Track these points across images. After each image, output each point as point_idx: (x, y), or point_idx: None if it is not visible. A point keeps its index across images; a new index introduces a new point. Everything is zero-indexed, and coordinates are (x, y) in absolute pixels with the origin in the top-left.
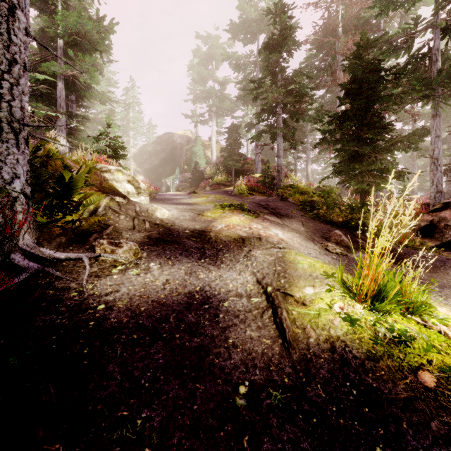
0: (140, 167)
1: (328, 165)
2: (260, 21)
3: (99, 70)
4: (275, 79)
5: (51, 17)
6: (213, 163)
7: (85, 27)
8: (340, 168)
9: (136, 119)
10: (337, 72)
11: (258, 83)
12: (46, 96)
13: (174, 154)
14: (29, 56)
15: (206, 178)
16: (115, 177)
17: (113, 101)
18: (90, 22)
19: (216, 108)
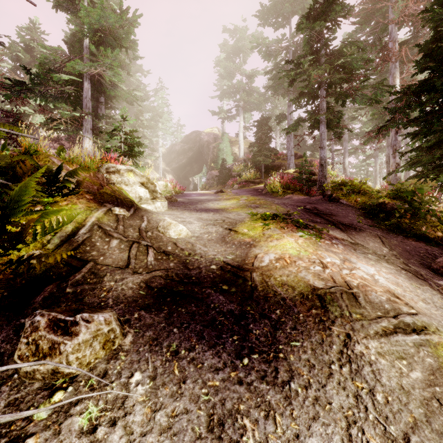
0: (169, 166)
1: (368, 157)
2: (293, 1)
3: (126, 70)
4: (319, 54)
5: (79, 17)
6: (240, 160)
7: (108, 20)
8: (417, 158)
9: (164, 119)
10: (389, 46)
11: (295, 63)
12: (74, 98)
13: (201, 152)
14: (58, 58)
15: (233, 176)
16: (125, 180)
17: (139, 100)
18: (113, 14)
19: (244, 102)
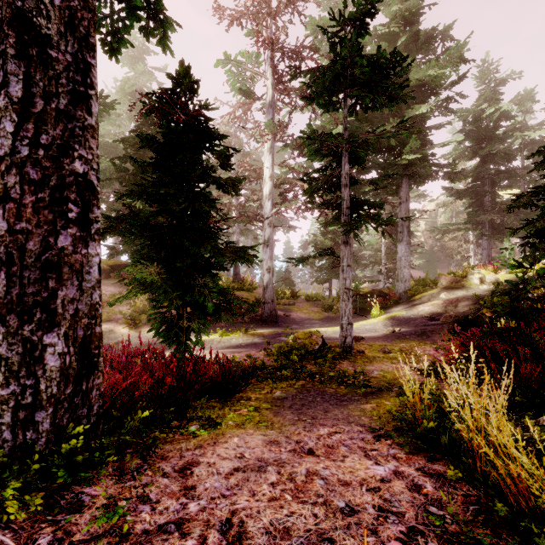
0: None
1: None
2: None
3: None
4: None
5: None
6: None
7: None
8: None
9: None
10: None
11: None
12: None
13: None
14: None
15: None
16: (472, 277)
17: None
18: None
19: None
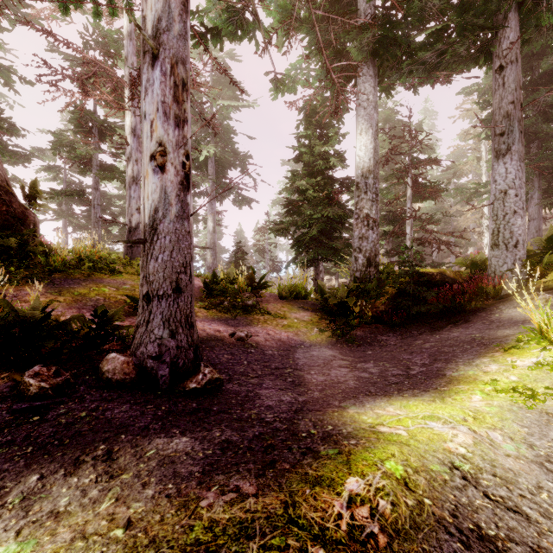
0: None
1: None
2: None
3: None
4: None
5: None
6: None
7: None
8: None
9: None
10: None
11: None
12: None
13: None
14: None
15: None
16: None
17: None
18: None
19: None
